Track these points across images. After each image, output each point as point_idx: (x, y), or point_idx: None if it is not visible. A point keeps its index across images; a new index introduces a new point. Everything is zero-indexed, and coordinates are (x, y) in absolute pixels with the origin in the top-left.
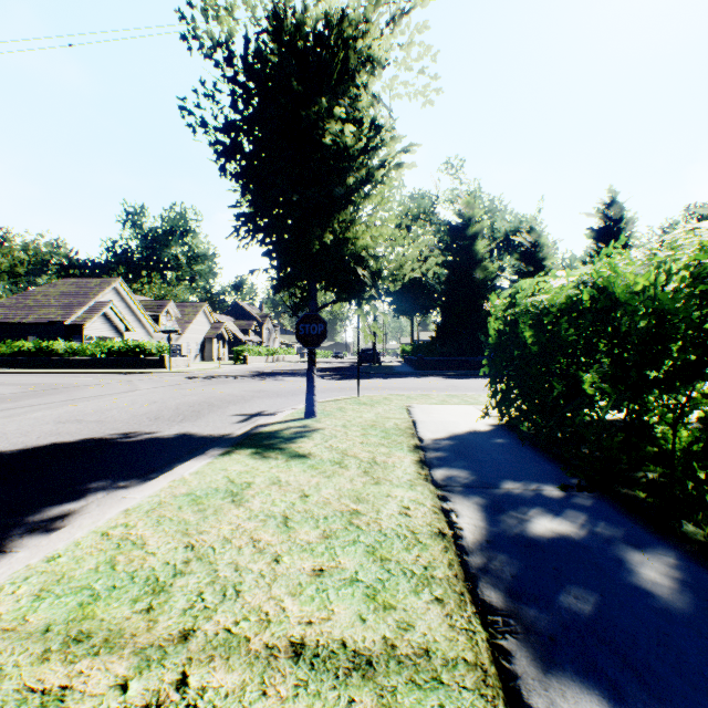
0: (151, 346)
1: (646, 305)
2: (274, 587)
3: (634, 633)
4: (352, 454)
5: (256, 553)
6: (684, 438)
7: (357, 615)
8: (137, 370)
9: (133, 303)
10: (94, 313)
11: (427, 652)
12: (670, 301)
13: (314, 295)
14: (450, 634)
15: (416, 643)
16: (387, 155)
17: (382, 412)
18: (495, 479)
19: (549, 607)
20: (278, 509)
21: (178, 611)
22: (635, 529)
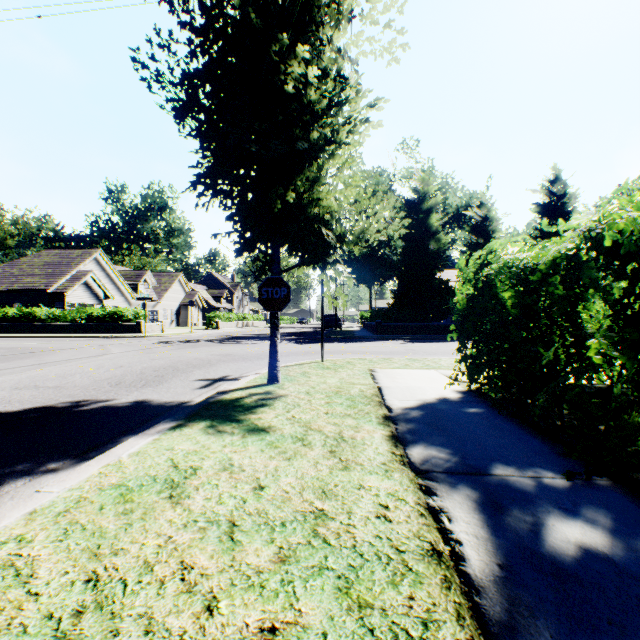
0: (127, 312)
1: None
2: None
3: None
4: (316, 427)
5: (182, 594)
6: None
7: None
8: (114, 334)
9: (112, 273)
10: (75, 282)
11: None
12: None
13: (277, 259)
14: None
15: None
16: (353, 111)
17: (346, 377)
18: (481, 461)
19: None
20: (224, 510)
21: None
22: None
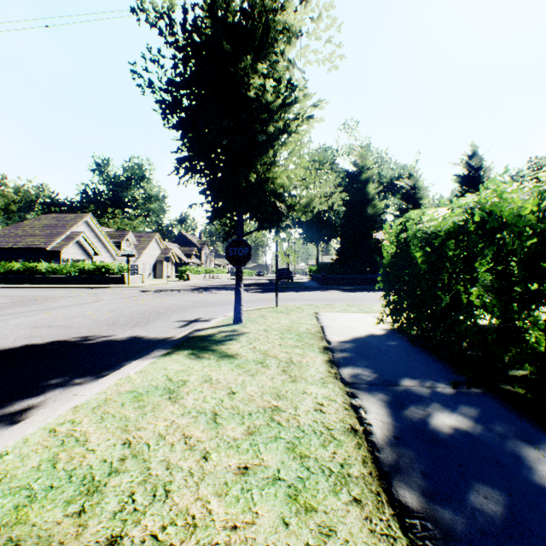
0: (113, 267)
1: (535, 226)
2: (202, 487)
3: None
4: (272, 354)
5: (186, 450)
6: None
7: (280, 519)
8: (103, 285)
9: (100, 233)
10: (70, 241)
11: None
12: None
13: (241, 224)
14: (372, 541)
15: None
16: (300, 109)
17: (295, 318)
18: (394, 377)
19: (462, 509)
20: (208, 406)
21: (108, 514)
22: (524, 425)
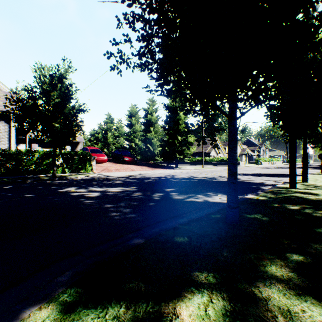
0: None
1: None
2: None
3: None
4: None
5: None
6: None
7: None
8: None
9: (219, 144)
10: (212, 149)
11: None
12: None
13: None
14: None
15: None
16: None
17: None
18: None
19: None
20: None
21: None
22: None
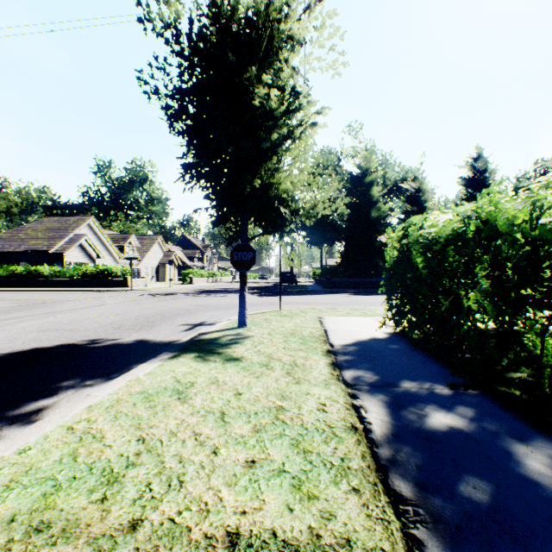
0: (116, 270)
1: (526, 235)
2: (213, 478)
3: (529, 522)
4: (276, 357)
5: (197, 446)
6: (549, 345)
7: (285, 505)
8: (106, 288)
9: (103, 236)
10: (72, 244)
11: (349, 542)
12: (548, 231)
13: (245, 229)
14: (368, 524)
15: (338, 533)
16: (304, 116)
17: (299, 322)
18: (394, 379)
19: (452, 497)
20: (216, 405)
21: (129, 501)
22: (516, 423)
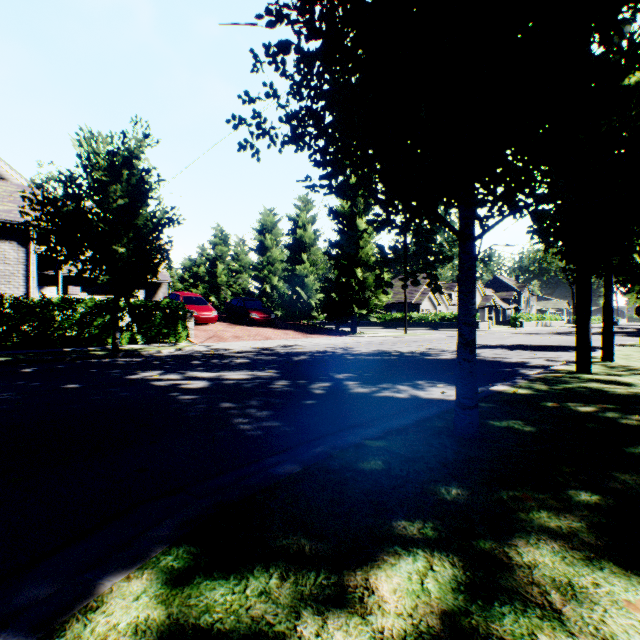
0: None
1: None
2: None
3: None
4: None
5: None
6: None
7: None
8: None
9: None
10: (424, 296)
11: None
12: None
13: None
14: None
15: None
16: None
17: None
18: None
19: None
20: None
21: None
22: None
